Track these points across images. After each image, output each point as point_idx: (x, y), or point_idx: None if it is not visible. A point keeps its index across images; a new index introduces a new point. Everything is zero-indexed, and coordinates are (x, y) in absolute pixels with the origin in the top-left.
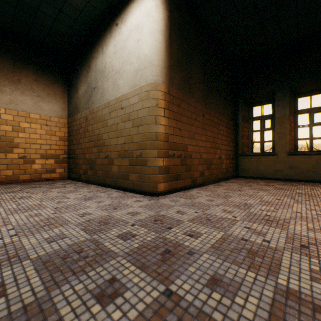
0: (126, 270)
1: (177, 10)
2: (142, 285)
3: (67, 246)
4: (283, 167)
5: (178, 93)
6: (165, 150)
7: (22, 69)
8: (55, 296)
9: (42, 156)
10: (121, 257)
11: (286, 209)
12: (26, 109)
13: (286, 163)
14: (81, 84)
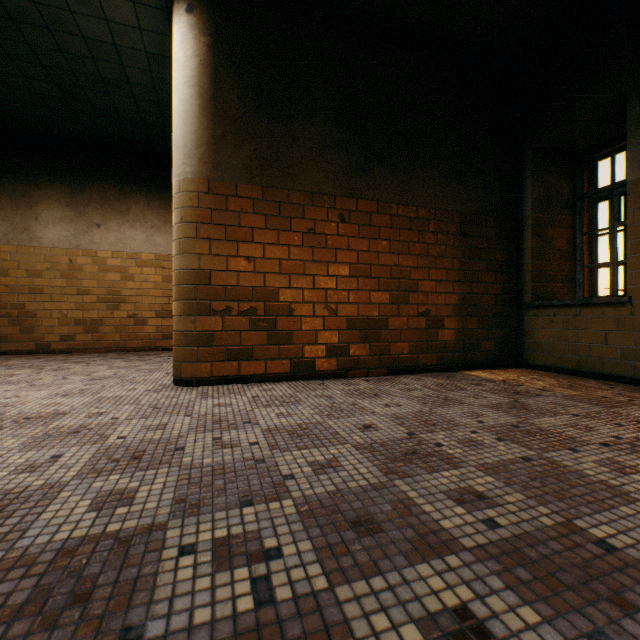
0: None
1: (239, 22)
2: None
3: None
4: None
5: (244, 185)
6: (199, 302)
7: (132, 193)
8: None
9: (157, 314)
10: None
11: (272, 449)
12: (137, 248)
13: None
14: None
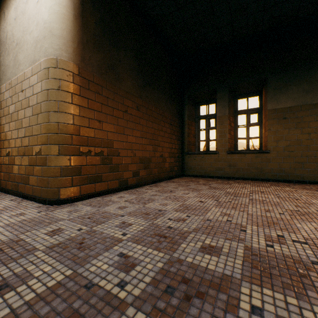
0: None
1: None
2: None
3: None
4: (223, 166)
5: (98, 77)
6: (73, 146)
7: None
8: None
9: None
10: None
11: (199, 216)
12: None
13: (226, 161)
14: None
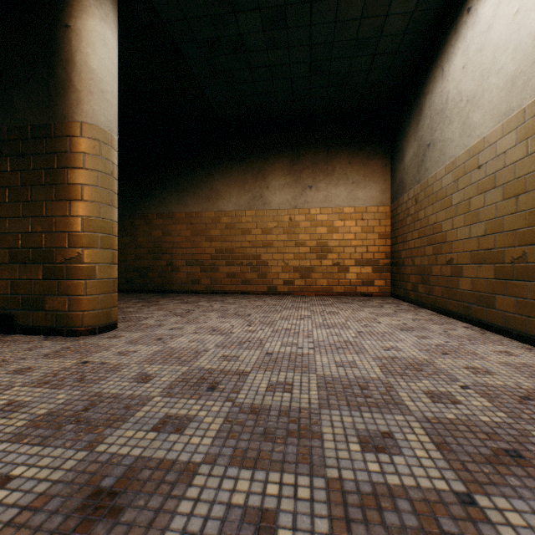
0: (411, 435)
1: None
2: (425, 463)
3: (354, 376)
4: None
5: None
6: None
7: (335, 155)
8: (324, 414)
9: (356, 262)
10: (414, 418)
11: None
12: (339, 203)
13: None
14: (407, 145)
